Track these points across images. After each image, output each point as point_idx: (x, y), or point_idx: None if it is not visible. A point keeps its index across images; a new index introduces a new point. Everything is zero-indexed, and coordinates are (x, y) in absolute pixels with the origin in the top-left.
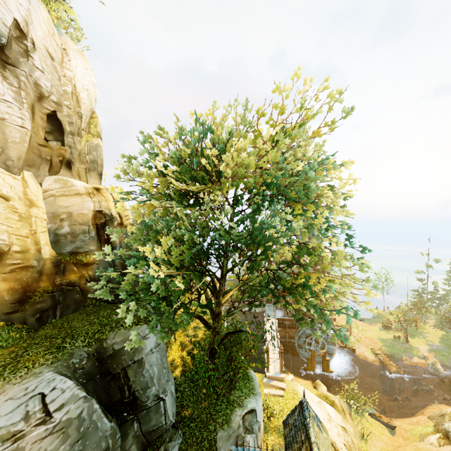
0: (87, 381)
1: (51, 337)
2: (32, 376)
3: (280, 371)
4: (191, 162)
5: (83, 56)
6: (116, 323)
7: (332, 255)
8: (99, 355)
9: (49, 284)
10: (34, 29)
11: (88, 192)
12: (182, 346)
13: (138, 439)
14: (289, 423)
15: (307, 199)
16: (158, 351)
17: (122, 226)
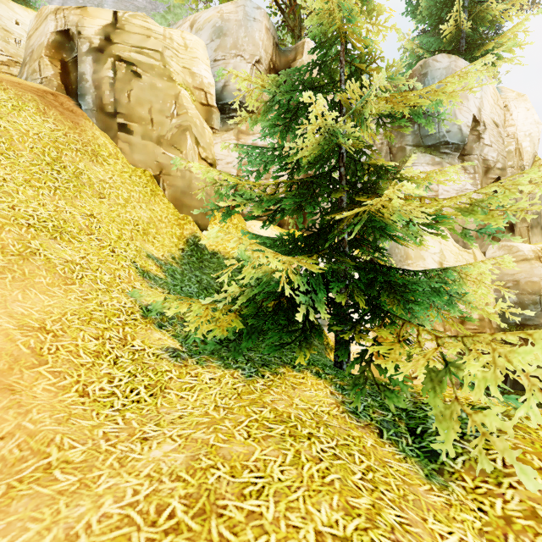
0: None
1: None
2: None
3: None
4: None
5: (522, 97)
6: None
7: None
8: None
9: None
10: (483, 110)
11: (537, 256)
12: None
13: None
14: None
15: None
16: None
17: None
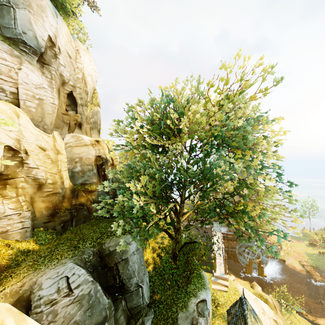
0: (93, 270)
1: (71, 240)
2: (61, 265)
3: (224, 272)
4: (160, 122)
5: (88, 52)
6: (110, 233)
7: (266, 189)
8: (100, 253)
9: (68, 204)
10: (59, 40)
11: (92, 143)
12: (153, 250)
13: (125, 312)
14: (231, 312)
15: (245, 147)
16: (137, 253)
17: (113, 166)
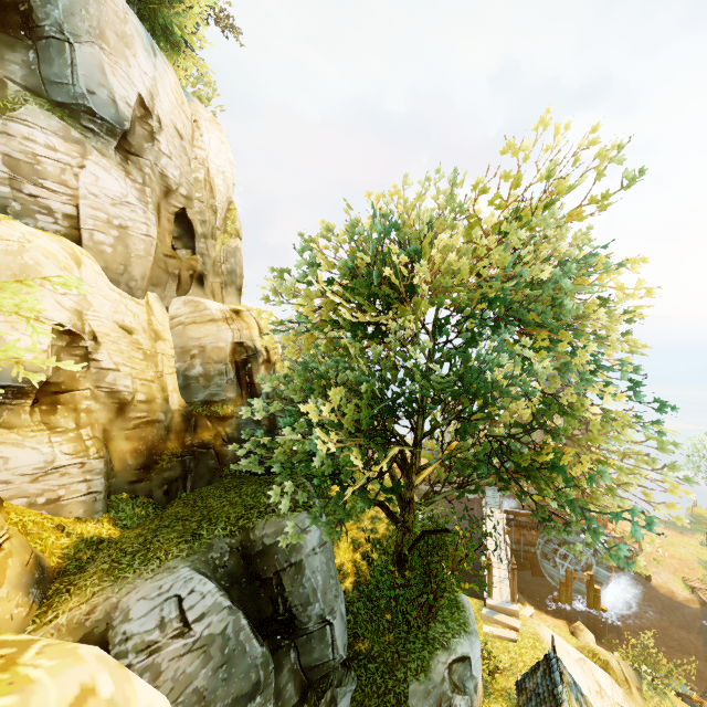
0: (230, 585)
1: (184, 519)
2: (166, 571)
3: (510, 598)
4: (369, 272)
5: (218, 125)
6: (266, 507)
7: (605, 417)
8: (244, 550)
9: (178, 444)
10: (160, 102)
11: (225, 317)
12: (355, 544)
13: (296, 675)
14: (526, 687)
15: (558, 325)
16: (322, 551)
17: (269, 364)
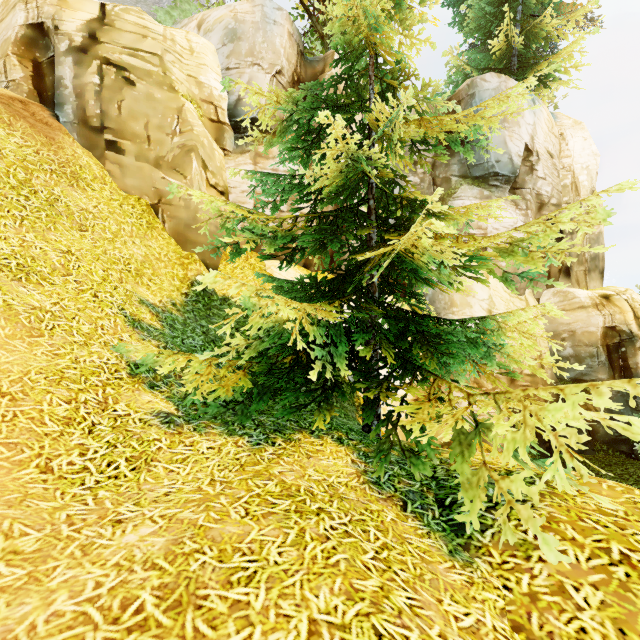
0: None
1: None
2: None
3: None
4: None
5: (579, 125)
6: None
7: None
8: None
9: None
10: (537, 139)
11: (594, 304)
12: None
13: None
14: None
15: None
16: None
17: None
